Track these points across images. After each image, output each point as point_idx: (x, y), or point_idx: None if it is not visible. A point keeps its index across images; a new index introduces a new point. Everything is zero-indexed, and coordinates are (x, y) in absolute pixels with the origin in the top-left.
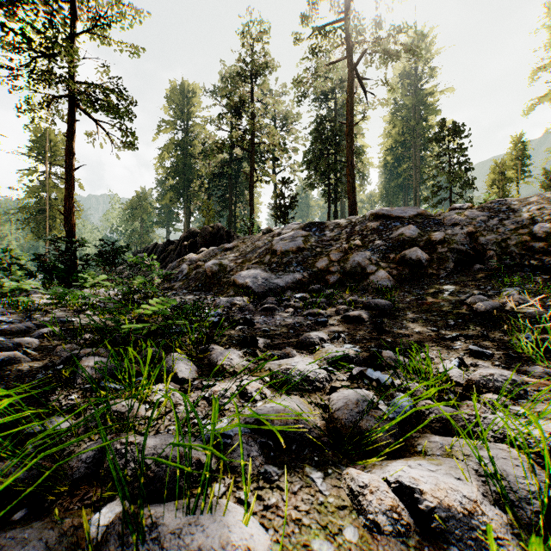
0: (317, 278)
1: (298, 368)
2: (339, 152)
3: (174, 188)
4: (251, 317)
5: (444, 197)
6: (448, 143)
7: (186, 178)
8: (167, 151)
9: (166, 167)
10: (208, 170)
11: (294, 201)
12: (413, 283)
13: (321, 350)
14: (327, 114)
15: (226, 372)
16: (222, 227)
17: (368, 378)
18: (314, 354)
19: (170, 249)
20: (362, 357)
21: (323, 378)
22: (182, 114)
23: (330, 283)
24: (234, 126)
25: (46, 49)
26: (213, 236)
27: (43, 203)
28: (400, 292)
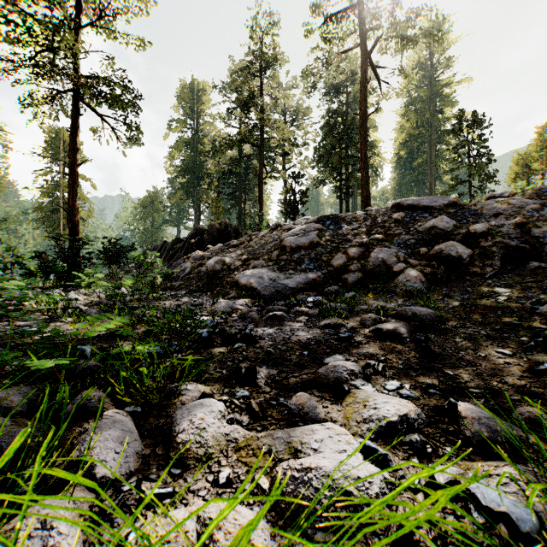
0: (333, 278)
1: (325, 470)
2: (351, 146)
3: (184, 187)
4: (254, 328)
5: (464, 191)
6: (467, 134)
7: (196, 176)
8: (177, 150)
9: (176, 165)
10: (218, 168)
11: (304, 196)
12: (452, 285)
13: (354, 396)
14: (338, 108)
15: (191, 458)
16: (230, 224)
17: (478, 505)
18: (343, 402)
19: (177, 247)
20: (423, 413)
21: (378, 496)
22: (192, 112)
23: (348, 284)
24: (243, 121)
25: (49, 41)
26: (221, 233)
27: (57, 203)
28: (437, 295)
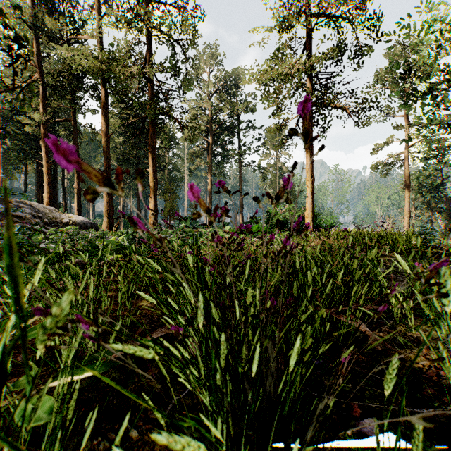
0: None
1: None
2: None
3: None
4: None
5: None
6: None
7: None
8: None
9: None
10: None
11: None
12: None
13: None
14: None
15: None
16: None
17: None
18: None
19: None
20: None
21: None
22: None
23: None
24: None
25: None
26: None
27: None
28: None
